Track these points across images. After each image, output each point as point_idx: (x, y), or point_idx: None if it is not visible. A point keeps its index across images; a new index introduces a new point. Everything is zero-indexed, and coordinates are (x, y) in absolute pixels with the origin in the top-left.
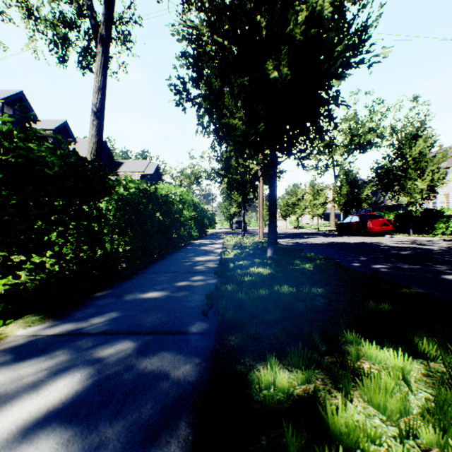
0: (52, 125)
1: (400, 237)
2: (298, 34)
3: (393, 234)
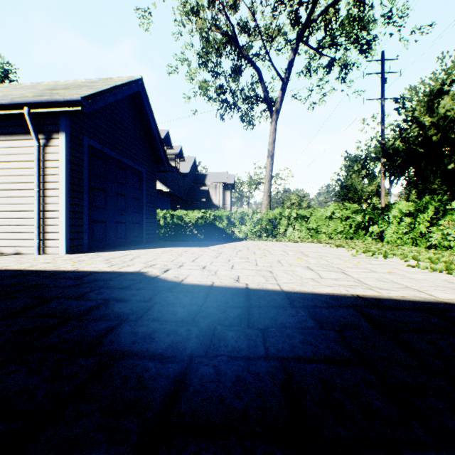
0: (174, 150)
1: None
2: None
3: None
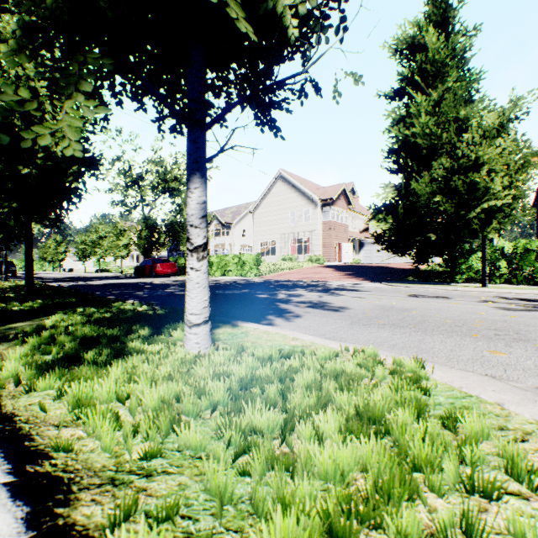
0: None
1: (181, 278)
2: (40, 162)
3: (179, 276)
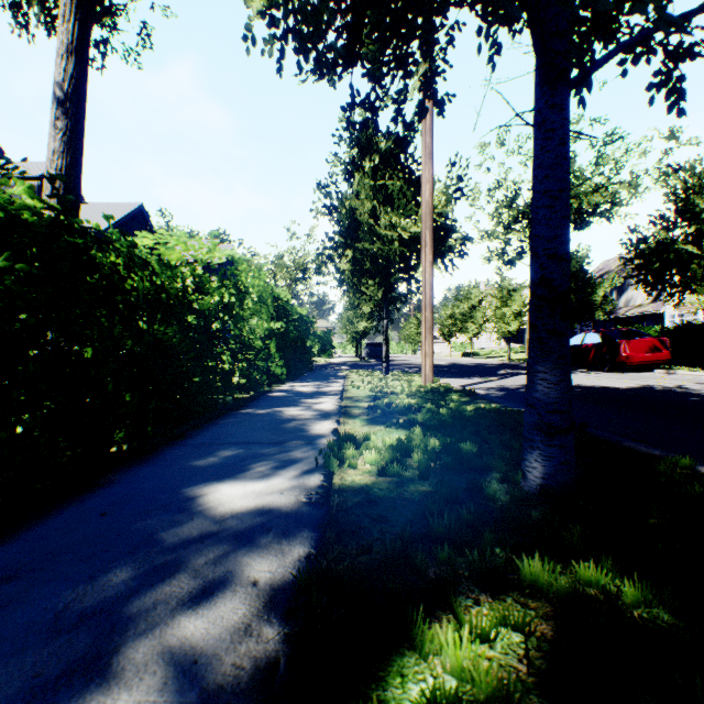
0: (37, 170)
1: (691, 374)
2: None
3: (670, 368)
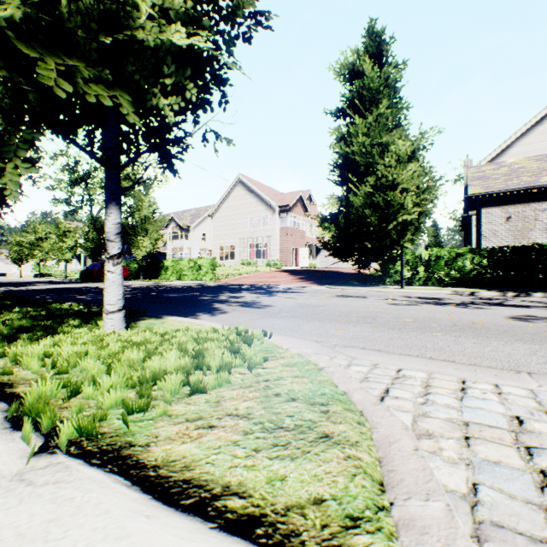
0: None
1: (133, 282)
2: None
3: (130, 280)
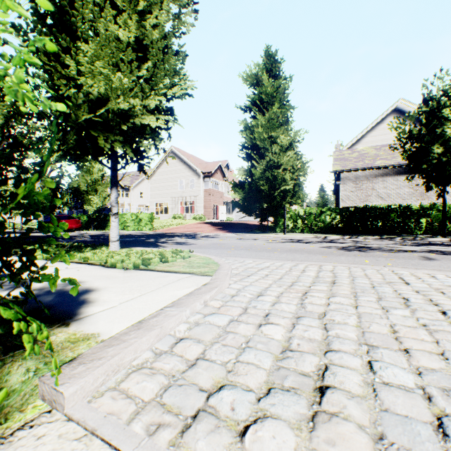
0: None
1: (85, 232)
2: None
3: (82, 230)
